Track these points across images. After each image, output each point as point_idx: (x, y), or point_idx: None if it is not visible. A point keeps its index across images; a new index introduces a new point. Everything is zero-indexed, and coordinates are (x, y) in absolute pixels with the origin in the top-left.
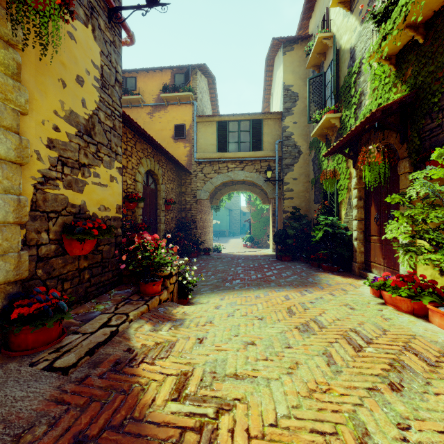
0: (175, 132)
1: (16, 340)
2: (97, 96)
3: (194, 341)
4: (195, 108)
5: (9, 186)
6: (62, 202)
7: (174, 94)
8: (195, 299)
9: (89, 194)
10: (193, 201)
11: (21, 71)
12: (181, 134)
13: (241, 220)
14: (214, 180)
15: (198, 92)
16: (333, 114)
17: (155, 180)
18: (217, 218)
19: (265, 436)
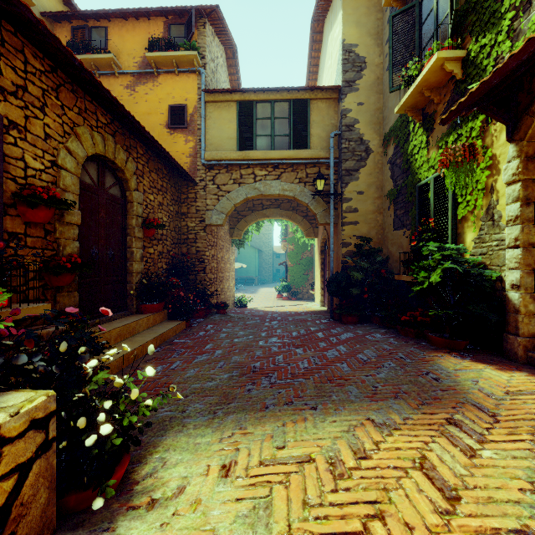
0: (171, 117)
1: None
2: None
3: None
4: (203, 79)
5: None
6: None
7: (167, 54)
8: (153, 458)
9: None
10: (199, 228)
11: None
12: (180, 120)
13: (273, 264)
14: (233, 195)
15: (207, 56)
16: (451, 52)
17: (120, 182)
18: (243, 261)
19: None
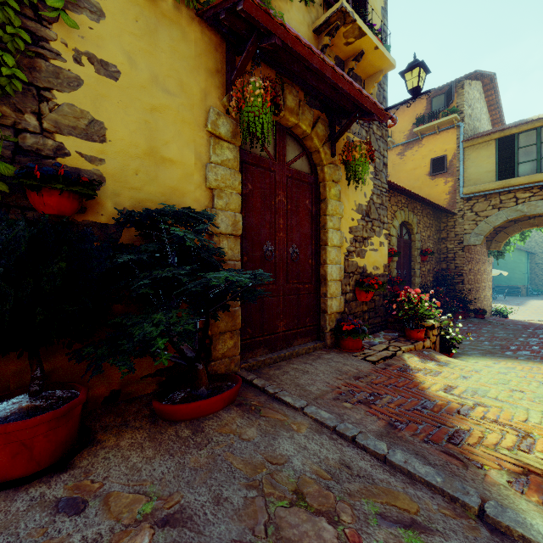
0: (432, 167)
1: (343, 343)
2: (372, 185)
3: (458, 376)
4: (461, 131)
5: (337, 260)
6: (355, 266)
7: (431, 124)
8: (460, 358)
9: (367, 258)
10: (457, 248)
11: (340, 194)
12: (440, 168)
13: None
14: (492, 219)
15: (465, 109)
16: None
17: (408, 230)
18: (502, 266)
19: (511, 421)
